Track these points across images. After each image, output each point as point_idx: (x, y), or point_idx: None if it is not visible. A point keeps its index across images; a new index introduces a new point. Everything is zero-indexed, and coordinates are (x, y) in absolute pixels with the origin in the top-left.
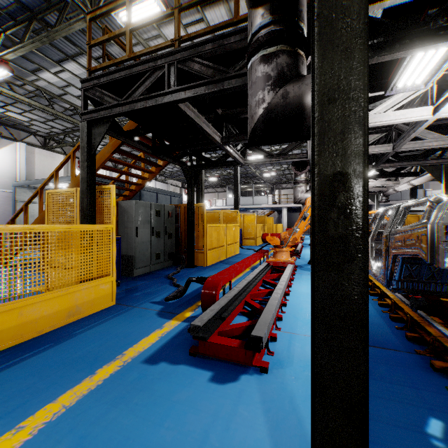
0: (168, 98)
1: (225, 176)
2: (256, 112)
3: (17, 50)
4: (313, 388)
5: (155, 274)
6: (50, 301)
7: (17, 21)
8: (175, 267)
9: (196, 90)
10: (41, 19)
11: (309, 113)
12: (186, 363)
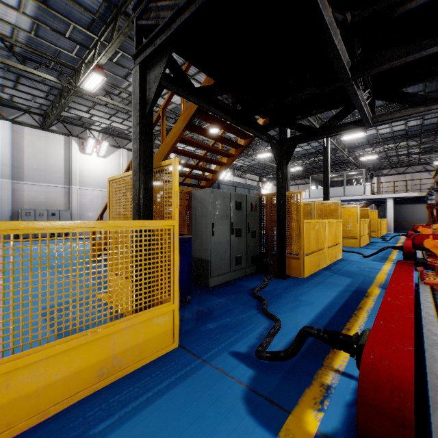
0: None
1: (307, 165)
2: None
3: (107, 52)
4: None
5: (236, 285)
6: (66, 354)
7: (107, 23)
8: (260, 275)
9: None
10: (125, 13)
11: None
12: None
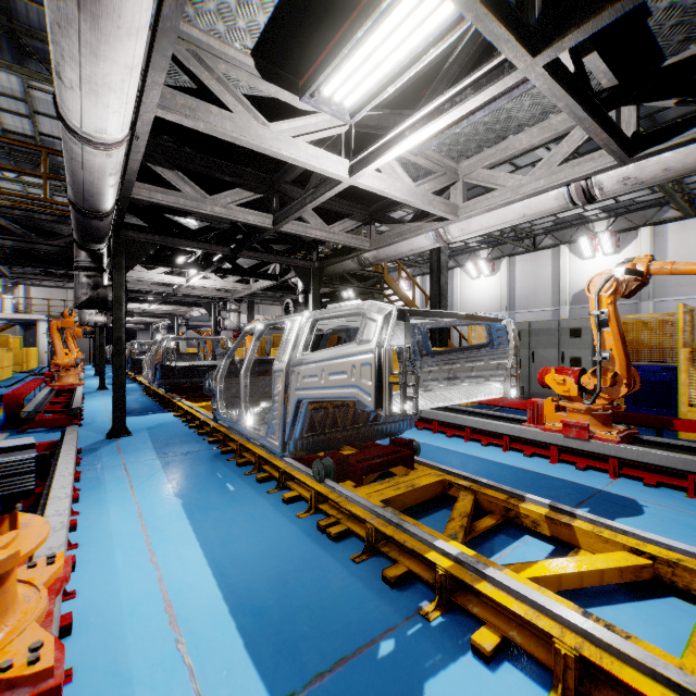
0: None
1: None
2: (83, 297)
3: None
4: (113, 386)
5: None
6: None
7: None
8: None
9: (4, 241)
10: None
11: (110, 303)
12: (22, 434)
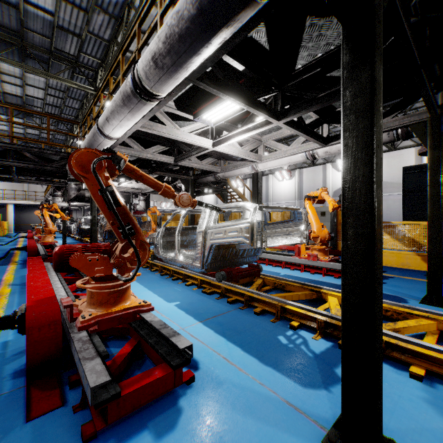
0: (9, 163)
1: None
2: (73, 195)
3: None
4: (92, 240)
5: None
6: None
7: None
8: None
9: (28, 165)
10: None
11: (86, 198)
12: None
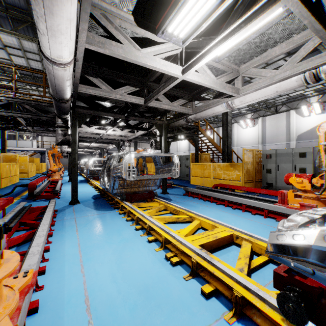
0: (12, 114)
1: None
2: (59, 140)
3: None
4: (72, 180)
5: None
6: None
7: None
8: None
9: (27, 115)
10: None
11: (71, 142)
12: (34, 202)
